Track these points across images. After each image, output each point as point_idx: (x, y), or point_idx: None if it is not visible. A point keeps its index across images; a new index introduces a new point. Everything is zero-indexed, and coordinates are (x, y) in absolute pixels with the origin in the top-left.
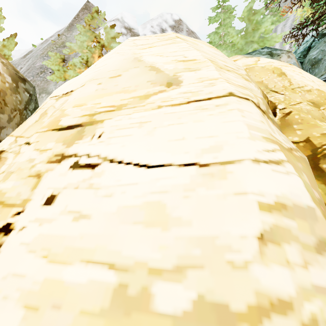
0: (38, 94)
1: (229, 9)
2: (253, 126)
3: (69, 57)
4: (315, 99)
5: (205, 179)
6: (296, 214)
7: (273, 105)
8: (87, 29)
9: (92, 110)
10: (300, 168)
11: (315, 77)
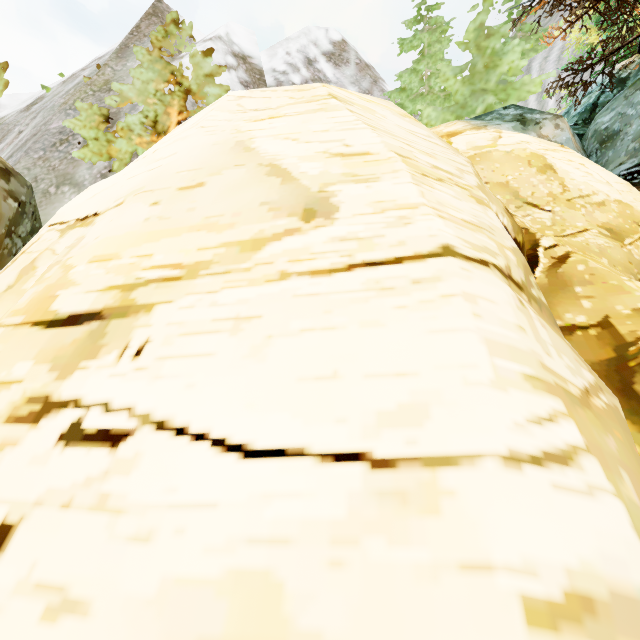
0: (54, 187)
1: (439, 25)
2: (500, 342)
3: (120, 111)
4: (613, 222)
5: (386, 508)
6: (620, 625)
7: (531, 237)
8: (155, 56)
9: (132, 275)
10: (615, 457)
11: (612, 174)
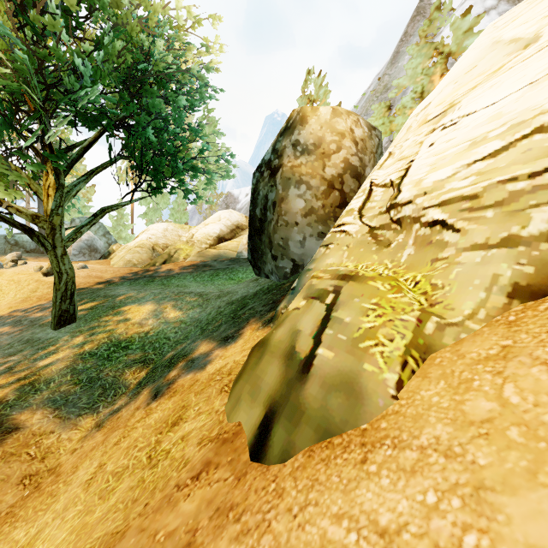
0: None
1: None
2: None
3: (394, 101)
4: None
5: (532, 88)
6: None
7: None
8: (422, 45)
9: (451, 101)
10: None
11: None
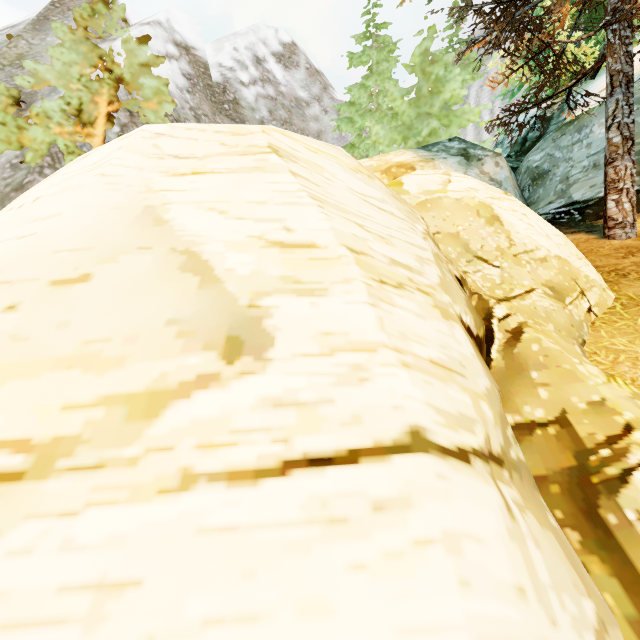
0: None
1: (387, 44)
2: None
3: (36, 92)
4: (554, 279)
5: None
6: None
7: (484, 305)
8: (80, 36)
9: None
10: None
11: (550, 225)
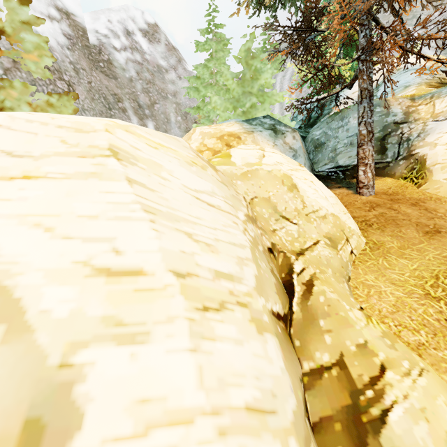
0: None
1: (223, 39)
2: None
3: None
4: (331, 231)
5: None
6: None
7: (288, 261)
8: None
9: None
10: None
11: (327, 189)
